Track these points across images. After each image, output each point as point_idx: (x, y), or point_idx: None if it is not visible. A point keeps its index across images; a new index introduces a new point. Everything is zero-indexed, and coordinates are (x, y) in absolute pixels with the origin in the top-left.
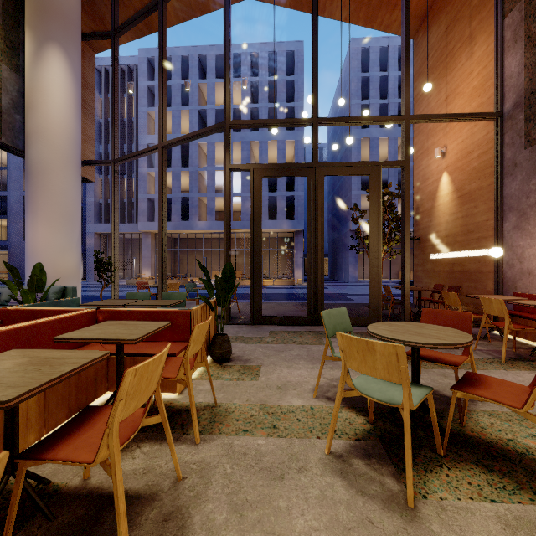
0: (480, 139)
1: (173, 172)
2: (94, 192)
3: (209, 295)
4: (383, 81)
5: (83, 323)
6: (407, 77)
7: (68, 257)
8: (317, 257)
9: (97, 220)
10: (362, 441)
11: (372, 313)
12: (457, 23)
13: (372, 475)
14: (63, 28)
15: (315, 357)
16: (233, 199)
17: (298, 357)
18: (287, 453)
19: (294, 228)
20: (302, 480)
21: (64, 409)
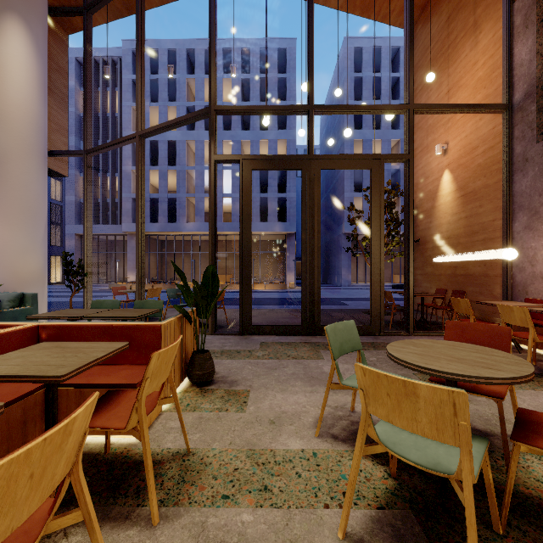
0: (486, 133)
1: (160, 171)
2: (74, 190)
3: (188, 304)
4: (376, 82)
5: (16, 344)
6: (411, 63)
7: (30, 259)
8: (313, 259)
9: (78, 221)
10: (387, 511)
11: (373, 321)
12: (460, 12)
13: None
14: None
15: (313, 376)
16: (223, 200)
17: (294, 376)
18: (284, 539)
19: (286, 230)
20: None
21: None
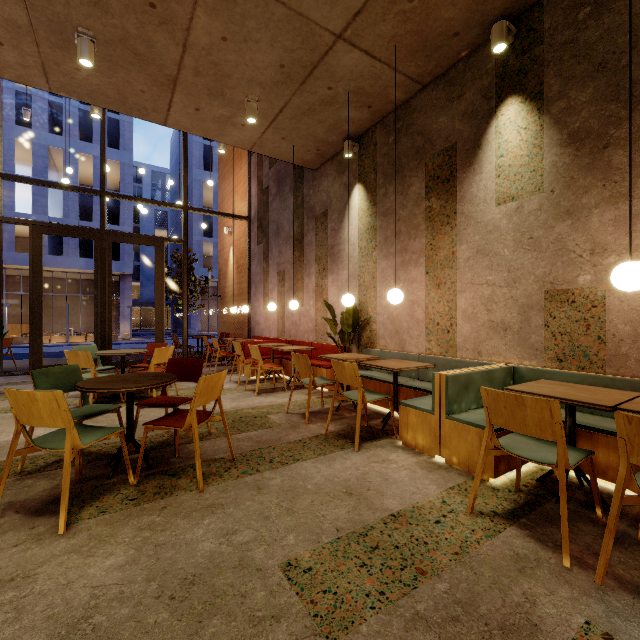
0: (244, 230)
1: None
2: None
3: None
4: None
5: None
6: (185, 177)
7: None
8: (106, 311)
9: None
10: None
11: None
12: None
13: None
14: None
15: None
16: None
17: None
18: None
19: (119, 270)
20: None
21: None
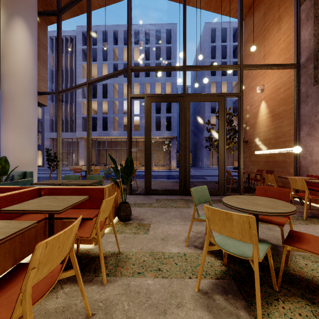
0: (285, 80)
1: (98, 101)
2: (49, 113)
3: (117, 177)
4: (223, 48)
5: (29, 197)
6: (241, 41)
7: (28, 152)
8: (186, 152)
9: (51, 130)
10: (220, 280)
11: (220, 187)
12: (271, 10)
13: (230, 309)
14: (25, 7)
15: (185, 216)
16: (134, 118)
17: (174, 216)
18: (168, 291)
19: (171, 135)
20: (180, 314)
21: (10, 260)
